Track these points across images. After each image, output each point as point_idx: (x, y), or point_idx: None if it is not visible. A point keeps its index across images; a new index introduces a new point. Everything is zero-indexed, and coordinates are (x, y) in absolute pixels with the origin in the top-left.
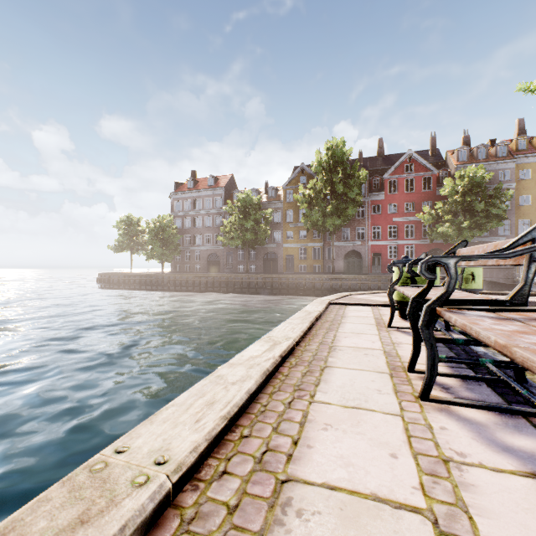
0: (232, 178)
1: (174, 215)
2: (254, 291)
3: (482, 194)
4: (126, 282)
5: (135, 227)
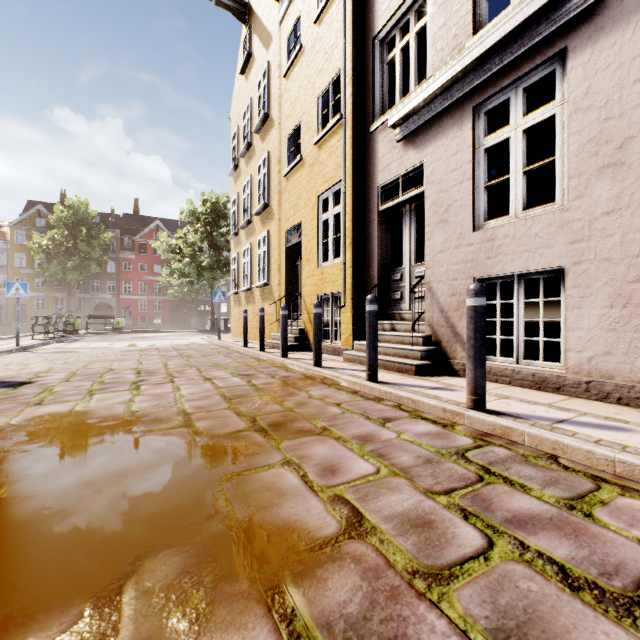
0: None
1: None
2: None
3: None
4: None
5: None
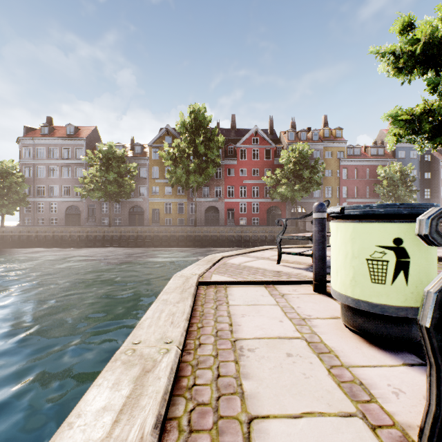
0: (95, 131)
1: (23, 162)
2: (117, 245)
3: (307, 165)
4: None
5: None
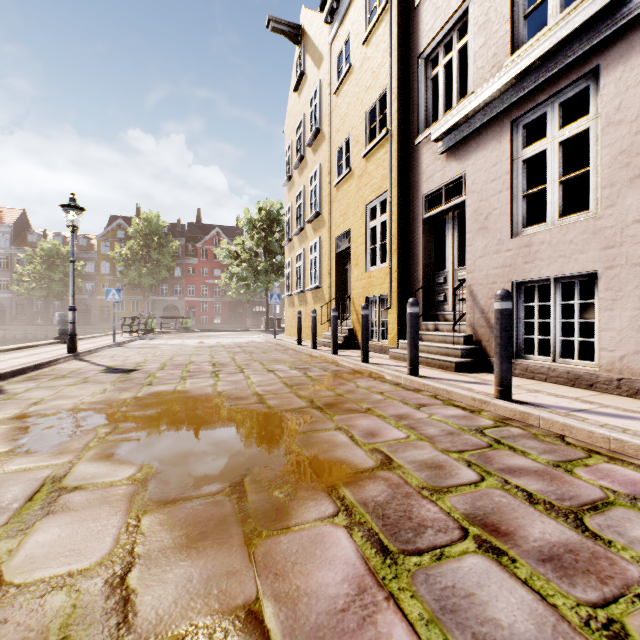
0: (24, 214)
1: None
2: None
3: None
4: None
5: None
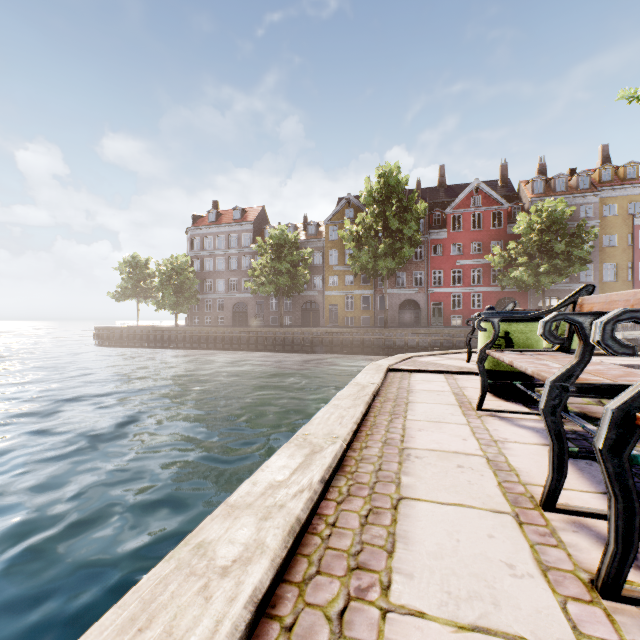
0: (263, 211)
1: (191, 255)
2: (290, 349)
3: (562, 233)
4: (130, 338)
5: (142, 269)
